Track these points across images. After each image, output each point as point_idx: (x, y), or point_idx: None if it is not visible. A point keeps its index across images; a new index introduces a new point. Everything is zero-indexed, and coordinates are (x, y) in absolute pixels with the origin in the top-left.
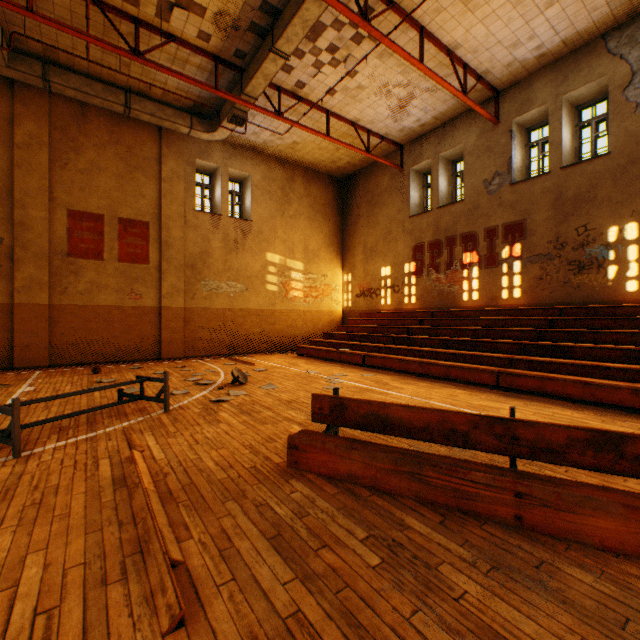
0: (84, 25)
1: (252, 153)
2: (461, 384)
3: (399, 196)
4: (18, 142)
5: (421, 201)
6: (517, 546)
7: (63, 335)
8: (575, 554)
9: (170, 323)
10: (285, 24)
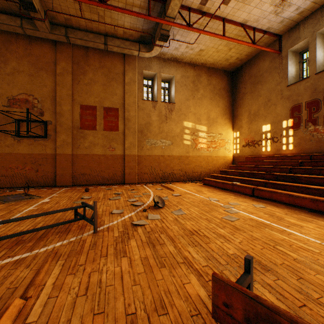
0: None
1: (175, 63)
2: None
3: (277, 73)
4: (58, 73)
5: (297, 73)
6: None
7: (78, 170)
8: None
9: (129, 163)
10: None
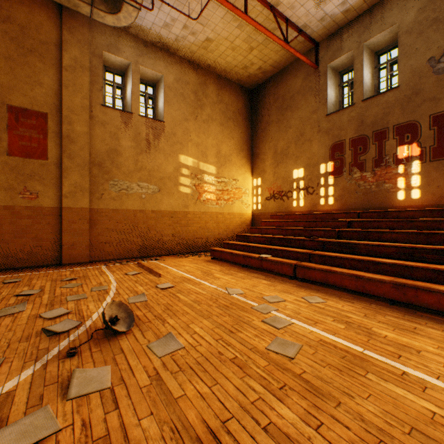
0: None
1: (165, 53)
2: None
3: (314, 96)
4: None
5: (337, 100)
6: None
7: None
8: None
9: (72, 225)
10: None
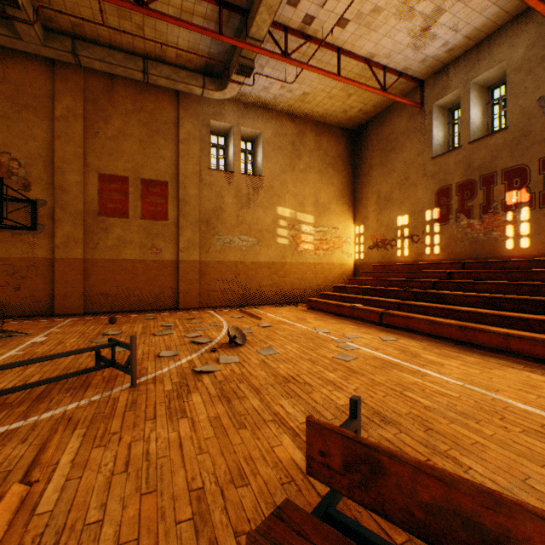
0: None
1: (263, 111)
2: (530, 362)
3: (418, 137)
4: (58, 116)
5: (445, 140)
6: None
7: (95, 286)
8: None
9: (186, 275)
10: None
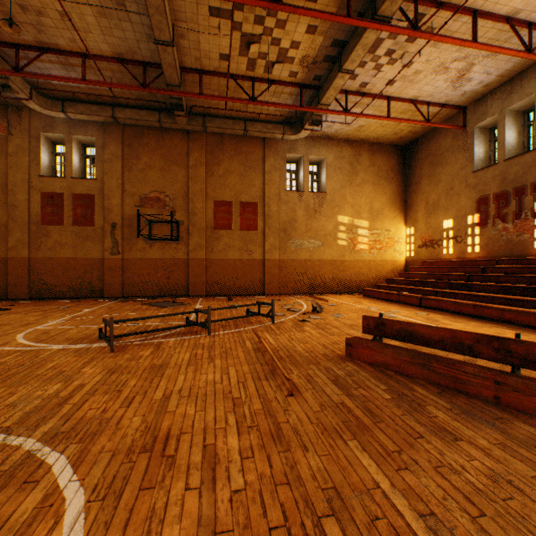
0: (224, 90)
1: (326, 141)
2: (515, 326)
3: (461, 154)
4: (190, 165)
5: (486, 155)
6: (487, 410)
7: (211, 277)
8: (532, 421)
9: (270, 270)
10: (349, 52)
